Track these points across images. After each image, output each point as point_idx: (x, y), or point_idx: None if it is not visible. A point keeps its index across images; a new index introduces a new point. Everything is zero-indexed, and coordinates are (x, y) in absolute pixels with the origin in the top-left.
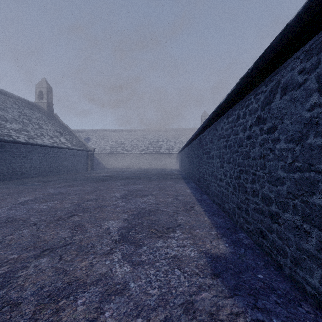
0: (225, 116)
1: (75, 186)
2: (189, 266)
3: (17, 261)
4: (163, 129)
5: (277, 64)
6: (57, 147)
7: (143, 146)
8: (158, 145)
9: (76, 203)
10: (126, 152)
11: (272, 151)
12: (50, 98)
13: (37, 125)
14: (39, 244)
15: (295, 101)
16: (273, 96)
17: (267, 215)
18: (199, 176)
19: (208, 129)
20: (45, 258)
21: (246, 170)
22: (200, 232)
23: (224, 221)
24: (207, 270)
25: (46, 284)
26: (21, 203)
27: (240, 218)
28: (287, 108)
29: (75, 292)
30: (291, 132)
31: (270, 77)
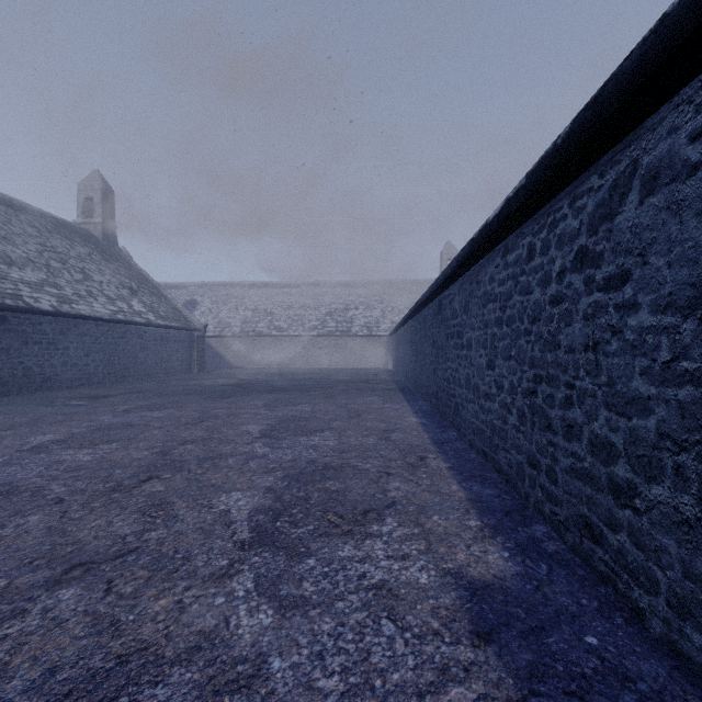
0: (498, 251)
1: (160, 409)
2: (416, 613)
3: (4, 596)
4: (358, 281)
5: (631, 121)
6: (124, 322)
7: (313, 318)
8: (347, 317)
9: (159, 448)
10: (276, 333)
11: (617, 333)
12: (109, 215)
13: (80, 272)
14: (62, 551)
15: (680, 210)
16: (621, 199)
17: (605, 485)
18: (439, 387)
19: (458, 281)
20: (70, 588)
21: (551, 376)
22: (443, 521)
23: (497, 494)
24: (461, 623)
25: (65, 661)
26: (36, 449)
27: (536, 489)
28: (658, 228)
29: (134, 683)
30: (669, 285)
31: (612, 155)
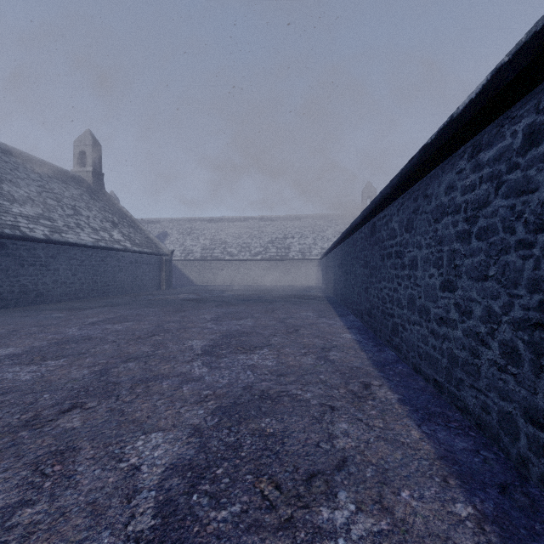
0: (461, 153)
1: (121, 322)
2: None
3: None
4: (294, 215)
5: None
6: (105, 248)
7: (258, 245)
8: (285, 244)
9: (101, 365)
10: (229, 257)
11: None
12: (97, 164)
13: (71, 208)
14: None
15: None
16: None
17: None
18: (372, 305)
19: (397, 201)
20: None
21: None
22: (417, 502)
23: (473, 448)
24: None
25: None
26: None
27: None
28: None
29: None
30: None
31: None
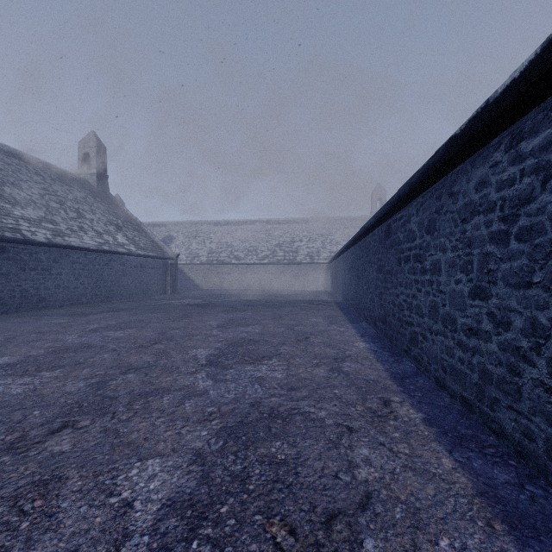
0: (496, 144)
1: (124, 329)
2: None
3: None
4: (302, 218)
5: None
6: (109, 252)
7: (265, 249)
8: (293, 248)
9: (98, 377)
10: (235, 261)
11: None
12: (102, 167)
13: (75, 211)
14: None
15: None
16: None
17: None
18: (386, 312)
19: (416, 200)
20: None
21: None
22: None
23: (517, 482)
24: None
25: None
26: None
27: None
28: None
29: None
30: None
31: None
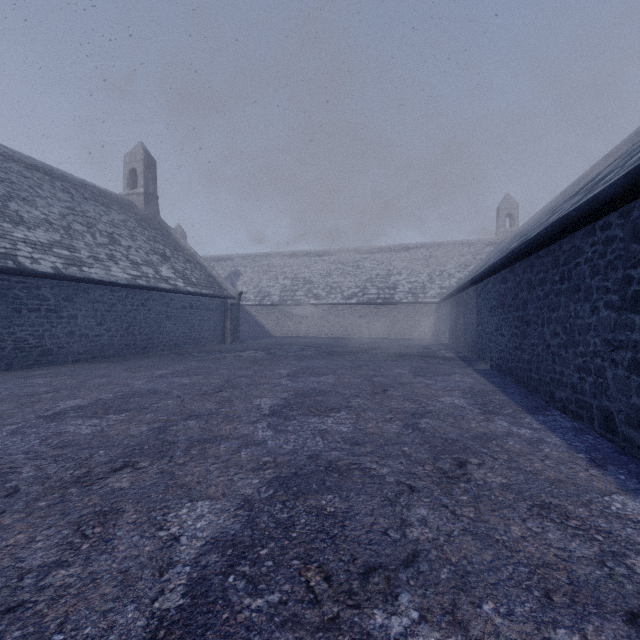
0: None
1: (106, 414)
2: None
3: None
4: (401, 245)
5: None
6: (145, 288)
7: (352, 285)
8: (389, 283)
9: None
10: (314, 301)
11: None
12: (151, 185)
13: (107, 236)
14: None
15: None
16: None
17: None
18: None
19: None
20: None
21: None
22: None
23: None
24: None
25: None
26: None
27: None
28: None
29: None
30: None
31: None
